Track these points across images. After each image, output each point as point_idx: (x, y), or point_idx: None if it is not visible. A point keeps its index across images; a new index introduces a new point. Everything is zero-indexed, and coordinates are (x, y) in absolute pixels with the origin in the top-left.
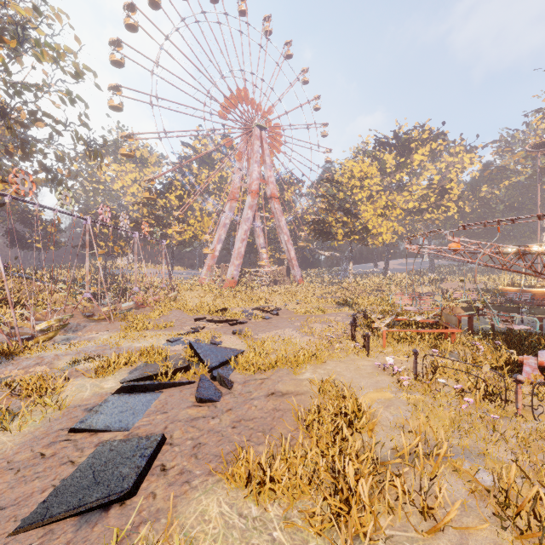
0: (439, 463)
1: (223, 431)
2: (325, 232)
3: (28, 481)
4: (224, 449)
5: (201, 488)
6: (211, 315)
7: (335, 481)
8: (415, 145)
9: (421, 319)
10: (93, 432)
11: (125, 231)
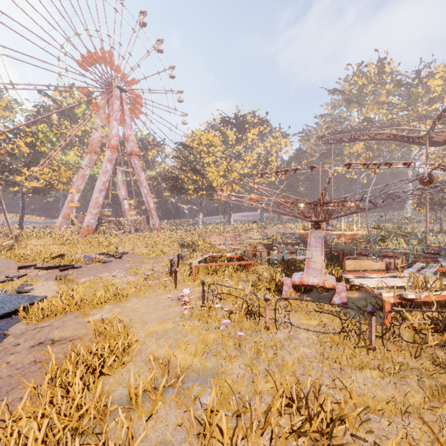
0: (159, 399)
1: None
2: (179, 187)
3: None
4: None
5: None
6: (46, 262)
7: None
8: (248, 126)
9: (231, 255)
10: None
11: None
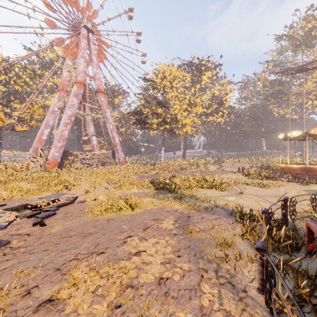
0: None
1: None
2: (143, 121)
3: None
4: None
5: None
6: None
7: None
8: (204, 68)
9: None
10: None
11: None
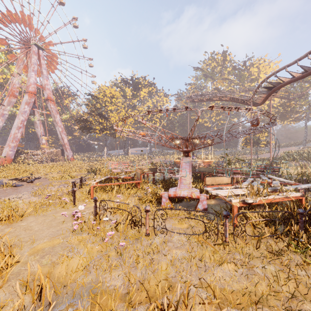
0: None
1: None
2: (88, 127)
3: None
4: None
5: None
6: None
7: None
8: (141, 86)
9: (124, 177)
10: None
11: None
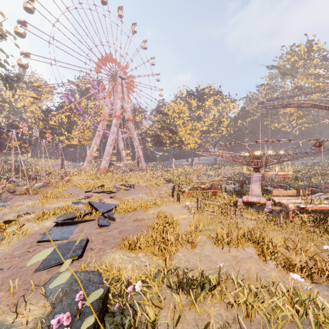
0: (199, 232)
1: (115, 235)
2: (159, 142)
3: (27, 259)
4: (117, 240)
5: (110, 252)
6: (94, 189)
7: (163, 240)
8: (206, 96)
9: (204, 186)
10: (50, 241)
11: (36, 138)
